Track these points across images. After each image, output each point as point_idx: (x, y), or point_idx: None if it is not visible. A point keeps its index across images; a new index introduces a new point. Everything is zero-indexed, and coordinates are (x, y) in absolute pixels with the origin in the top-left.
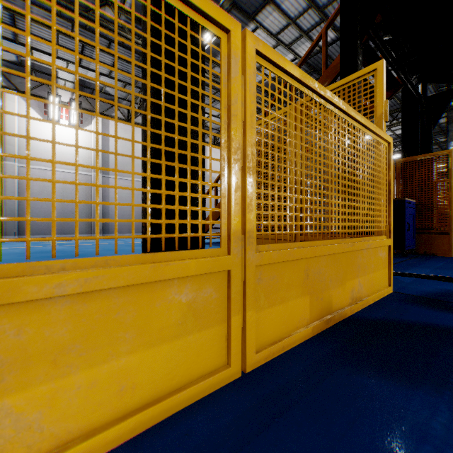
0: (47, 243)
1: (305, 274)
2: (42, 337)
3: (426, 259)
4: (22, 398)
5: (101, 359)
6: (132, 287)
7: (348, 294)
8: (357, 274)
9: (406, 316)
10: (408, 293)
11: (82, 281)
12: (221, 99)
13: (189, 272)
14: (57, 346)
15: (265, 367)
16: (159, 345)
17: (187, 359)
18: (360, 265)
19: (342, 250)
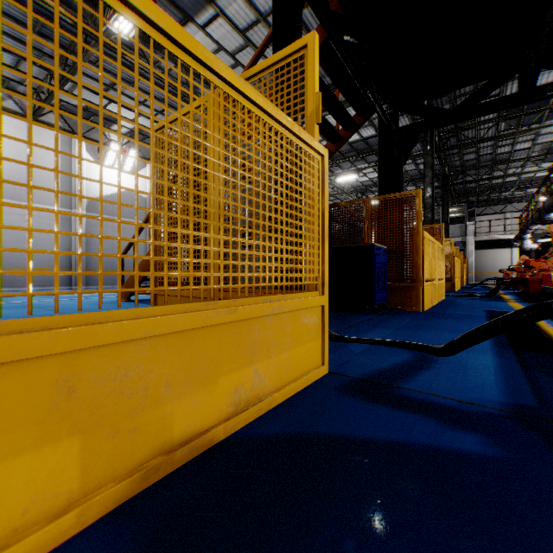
0: None
1: (59, 392)
2: None
3: (395, 315)
4: None
5: None
6: None
7: (225, 399)
8: (251, 359)
9: (317, 425)
10: (347, 373)
11: None
12: None
13: None
14: None
15: None
16: None
17: None
18: (259, 342)
19: (198, 323)
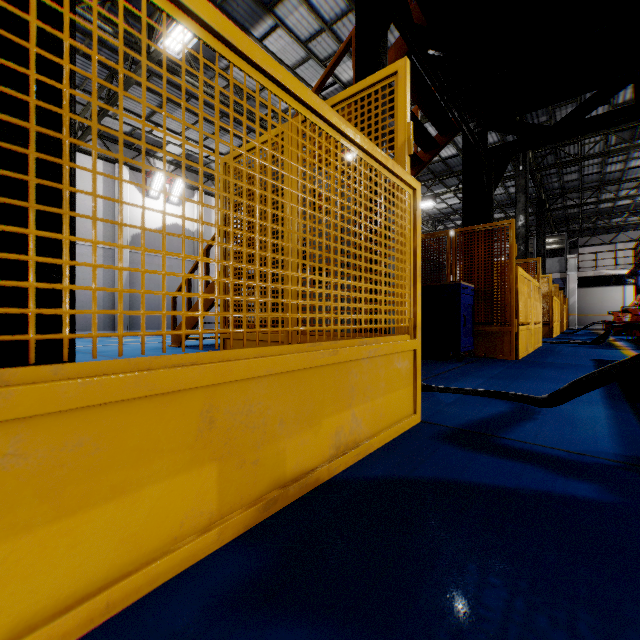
0: None
1: (203, 421)
2: None
3: (484, 364)
4: None
5: None
6: None
7: (328, 441)
8: (350, 402)
9: (420, 470)
10: (441, 422)
11: None
12: None
13: None
14: None
15: None
16: None
17: None
18: (356, 385)
19: (307, 363)
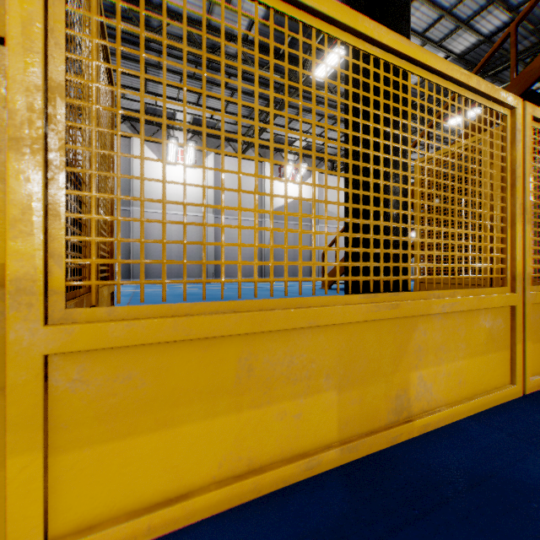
0: (176, 286)
1: None
2: (431, 337)
3: None
4: (425, 372)
5: (452, 358)
6: (464, 312)
7: None
8: None
9: None
10: None
11: (450, 304)
12: (506, 165)
13: (494, 304)
14: (436, 345)
15: (539, 392)
16: (475, 357)
17: (488, 372)
18: None
19: None
